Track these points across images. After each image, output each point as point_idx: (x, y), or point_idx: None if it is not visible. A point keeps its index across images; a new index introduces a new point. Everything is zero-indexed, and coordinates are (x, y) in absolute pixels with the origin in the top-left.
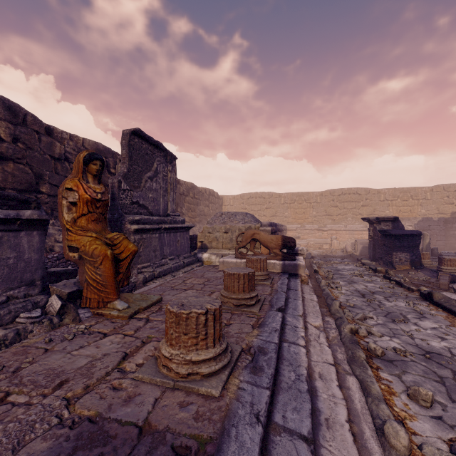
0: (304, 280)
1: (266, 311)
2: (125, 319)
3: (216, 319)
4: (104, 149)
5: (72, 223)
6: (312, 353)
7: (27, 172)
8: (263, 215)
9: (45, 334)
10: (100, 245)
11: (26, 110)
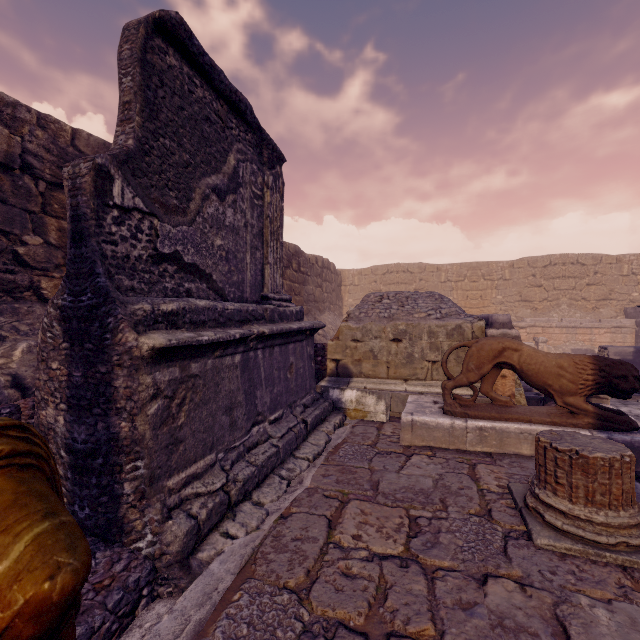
0: None
1: None
2: None
3: None
4: None
5: None
6: None
7: None
8: None
9: None
10: None
11: None
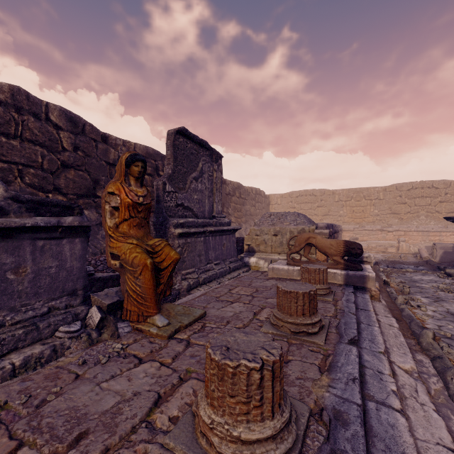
0: (375, 295)
1: (335, 343)
2: (164, 339)
3: (276, 376)
4: (153, 153)
5: (114, 229)
6: (413, 423)
7: (86, 178)
8: (314, 214)
9: (82, 352)
10: (139, 253)
11: (84, 120)
